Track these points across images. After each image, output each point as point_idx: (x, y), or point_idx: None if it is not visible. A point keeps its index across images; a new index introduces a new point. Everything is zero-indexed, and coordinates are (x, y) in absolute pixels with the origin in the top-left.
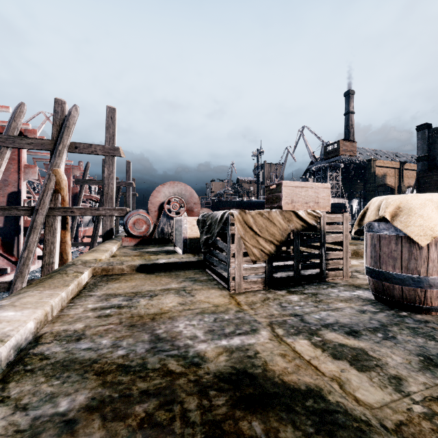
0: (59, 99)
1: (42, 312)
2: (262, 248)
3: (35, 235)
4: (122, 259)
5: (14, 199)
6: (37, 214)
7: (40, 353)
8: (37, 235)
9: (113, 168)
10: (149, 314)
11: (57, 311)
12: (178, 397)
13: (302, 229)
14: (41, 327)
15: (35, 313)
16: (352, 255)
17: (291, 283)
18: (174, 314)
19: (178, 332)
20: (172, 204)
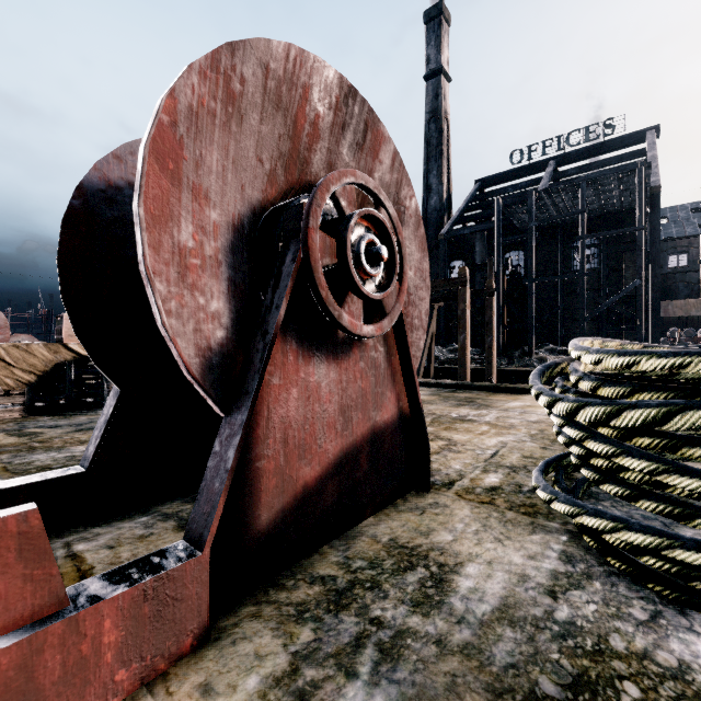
0: None
1: None
2: (19, 378)
3: None
4: None
5: None
6: None
7: None
8: None
9: None
10: None
11: None
12: None
13: (74, 360)
14: None
15: None
16: None
17: (64, 411)
18: None
19: None
20: None
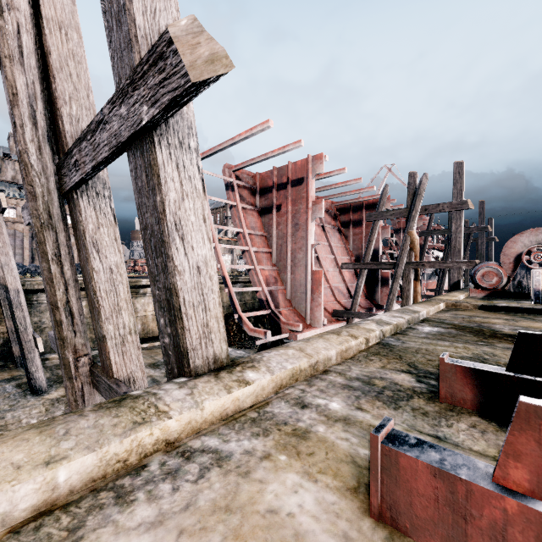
0: (412, 172)
1: (427, 310)
2: None
3: (397, 283)
4: (467, 300)
5: (374, 255)
6: (397, 268)
7: (430, 319)
8: (398, 283)
9: (461, 221)
10: (480, 321)
11: (431, 314)
12: (483, 332)
13: None
14: (427, 315)
15: (425, 309)
16: None
17: None
18: (496, 323)
19: (494, 326)
20: (533, 254)
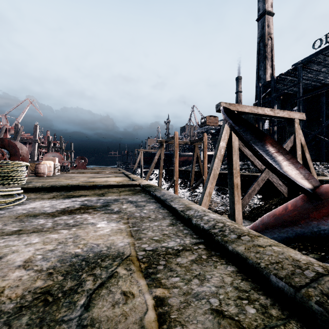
0: (17, 123)
1: None
2: (33, 168)
3: None
4: None
5: None
6: None
7: None
8: None
9: (35, 146)
10: None
11: None
12: None
13: None
14: None
15: None
16: (81, 173)
17: None
18: None
19: None
20: None
